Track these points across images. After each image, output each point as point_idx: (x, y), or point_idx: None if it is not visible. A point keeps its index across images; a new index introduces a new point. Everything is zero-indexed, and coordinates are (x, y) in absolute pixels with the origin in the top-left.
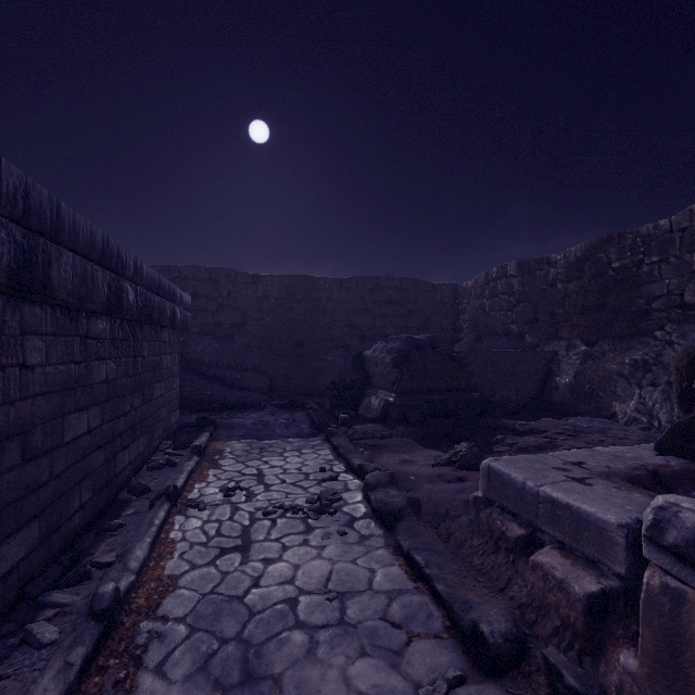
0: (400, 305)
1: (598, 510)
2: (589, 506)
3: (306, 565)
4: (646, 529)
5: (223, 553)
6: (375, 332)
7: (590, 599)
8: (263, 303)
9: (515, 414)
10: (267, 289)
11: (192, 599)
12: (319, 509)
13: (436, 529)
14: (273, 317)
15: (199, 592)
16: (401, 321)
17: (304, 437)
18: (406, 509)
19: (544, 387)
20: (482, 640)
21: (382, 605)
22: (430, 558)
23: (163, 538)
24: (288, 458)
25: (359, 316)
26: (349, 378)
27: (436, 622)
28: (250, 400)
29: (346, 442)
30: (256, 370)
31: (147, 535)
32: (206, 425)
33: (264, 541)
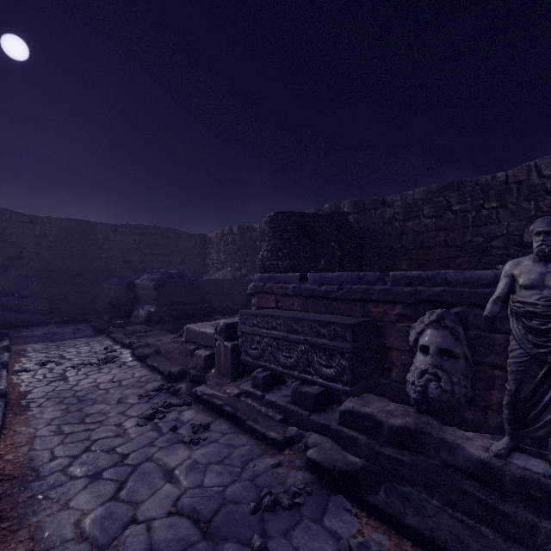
0: (164, 247)
1: (212, 331)
2: (210, 331)
3: (101, 377)
4: (214, 329)
5: (52, 382)
6: (145, 266)
7: (206, 356)
8: (41, 240)
9: (228, 314)
10: (46, 228)
11: (43, 393)
12: (106, 361)
13: (166, 358)
14: (51, 252)
15: (46, 391)
16: (165, 258)
17: (90, 337)
18: (153, 353)
19: (248, 299)
20: (171, 373)
21: (138, 379)
22: (160, 364)
23: (10, 382)
24: (80, 347)
25: (132, 254)
26: (123, 298)
27: (158, 378)
28: (33, 320)
29: (122, 335)
30: (35, 296)
31: (2, 379)
32: (1, 337)
33: (75, 375)
